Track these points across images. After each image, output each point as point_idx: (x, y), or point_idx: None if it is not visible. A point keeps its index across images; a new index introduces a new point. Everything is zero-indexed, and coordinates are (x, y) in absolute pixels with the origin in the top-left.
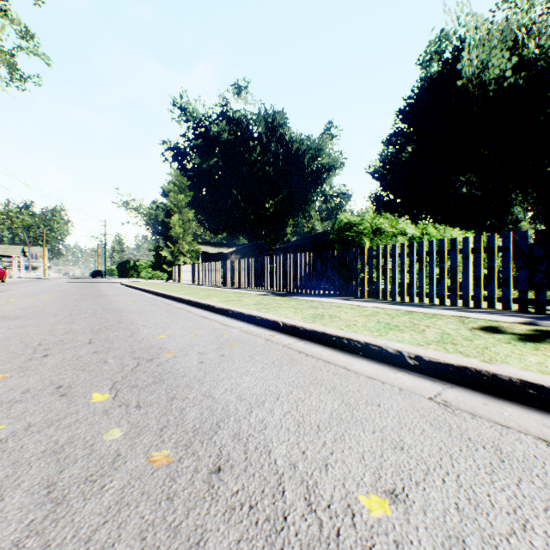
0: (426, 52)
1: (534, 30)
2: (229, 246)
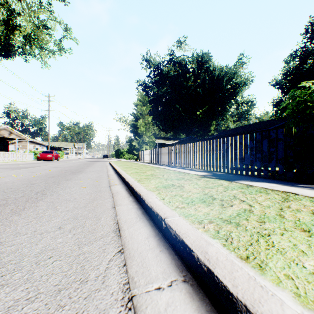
0: None
1: None
2: (174, 139)
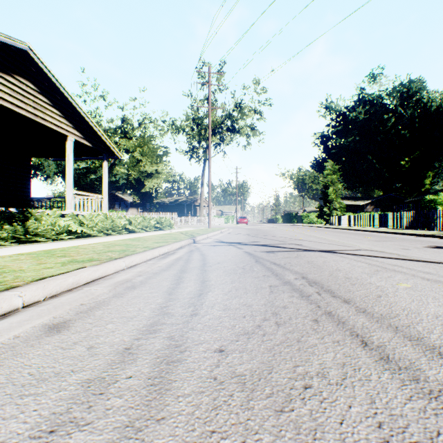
0: None
1: None
2: (364, 199)
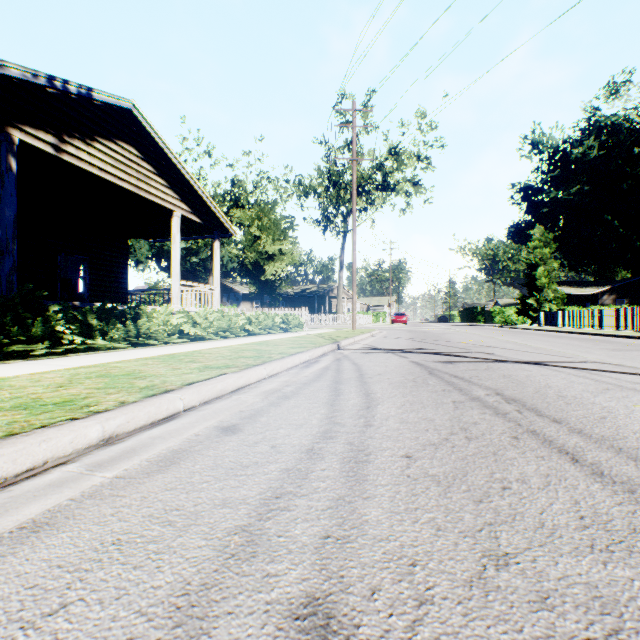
0: None
1: None
2: (598, 284)
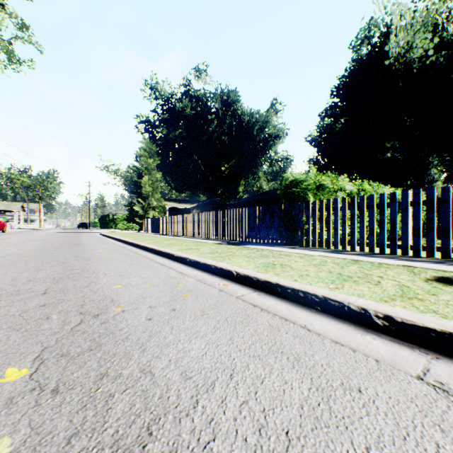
0: (357, 38)
1: (452, 15)
2: (191, 202)
